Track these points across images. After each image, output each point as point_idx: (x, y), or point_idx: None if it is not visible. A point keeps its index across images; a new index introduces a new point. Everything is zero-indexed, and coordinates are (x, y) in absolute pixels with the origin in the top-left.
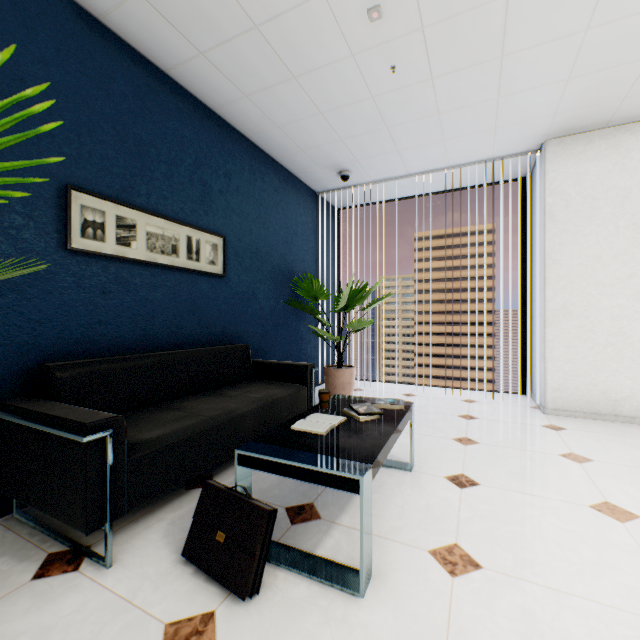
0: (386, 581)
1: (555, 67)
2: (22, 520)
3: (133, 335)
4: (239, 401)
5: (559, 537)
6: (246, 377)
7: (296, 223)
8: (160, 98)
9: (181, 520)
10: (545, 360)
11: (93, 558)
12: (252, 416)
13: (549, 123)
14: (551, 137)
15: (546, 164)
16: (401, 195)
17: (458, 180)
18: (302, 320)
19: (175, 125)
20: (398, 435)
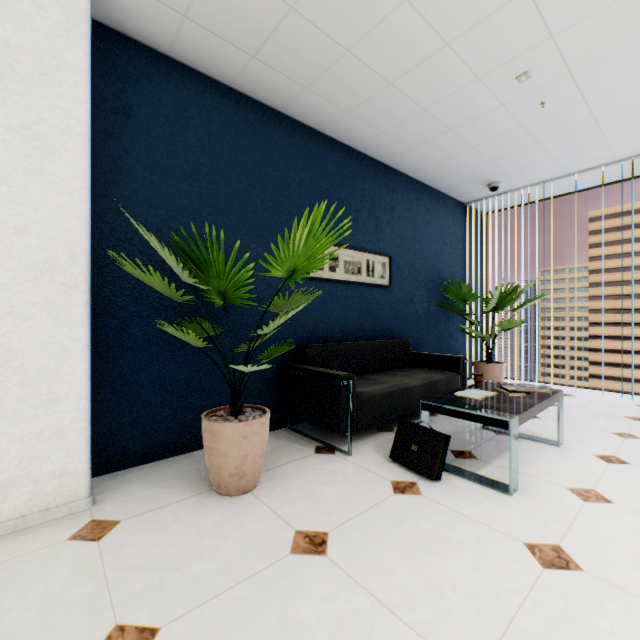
0: (529, 493)
1: None
2: (293, 431)
3: (337, 330)
4: (409, 378)
5: None
6: (407, 364)
7: (445, 235)
8: (351, 167)
9: (381, 444)
10: None
11: (340, 451)
12: (419, 389)
13: None
14: None
15: None
16: (558, 193)
17: (631, 170)
18: (450, 320)
19: (359, 183)
20: (543, 408)
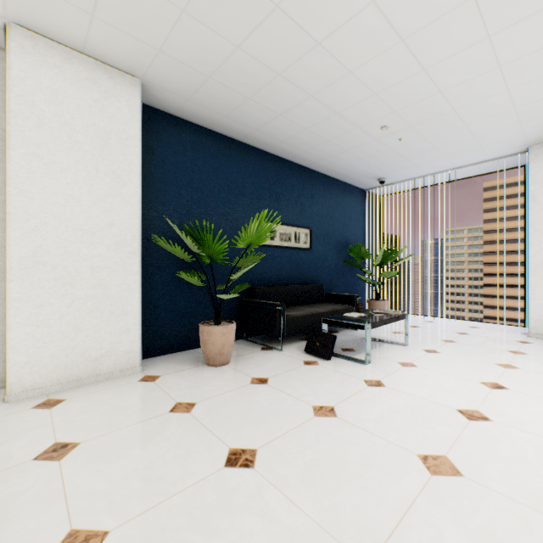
0: (376, 364)
1: (505, 122)
2: (247, 340)
3: (275, 278)
4: (320, 308)
5: (463, 367)
6: (322, 301)
7: (350, 212)
8: (284, 171)
9: (300, 346)
10: (528, 299)
11: (276, 349)
12: (326, 315)
13: (524, 139)
14: (532, 144)
15: (529, 163)
16: (427, 184)
17: (469, 172)
18: (354, 271)
19: (289, 181)
20: (391, 322)
